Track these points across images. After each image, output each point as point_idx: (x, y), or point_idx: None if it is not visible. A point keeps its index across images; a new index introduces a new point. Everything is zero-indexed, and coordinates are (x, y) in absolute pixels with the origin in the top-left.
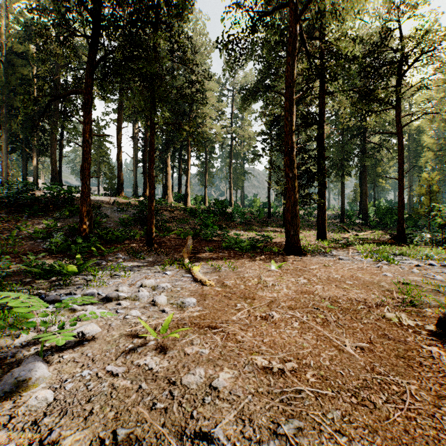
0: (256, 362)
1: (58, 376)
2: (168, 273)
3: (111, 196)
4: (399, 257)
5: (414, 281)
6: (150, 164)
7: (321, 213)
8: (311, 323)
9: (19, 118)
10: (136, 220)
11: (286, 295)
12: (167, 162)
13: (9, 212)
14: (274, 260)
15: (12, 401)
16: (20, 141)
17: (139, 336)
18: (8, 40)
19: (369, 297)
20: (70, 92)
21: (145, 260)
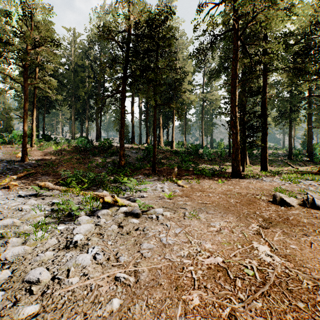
0: (199, 201)
1: (143, 201)
2: (166, 183)
3: (128, 144)
4: (308, 181)
5: (294, 190)
6: (154, 127)
7: (263, 153)
8: (223, 196)
9: (80, 101)
10: (144, 158)
11: (219, 191)
12: (160, 120)
13: (83, 154)
14: (222, 180)
15: (135, 203)
16: (79, 113)
17: (161, 197)
18: (75, 58)
19: (255, 191)
20: (115, 93)
21: (153, 179)
